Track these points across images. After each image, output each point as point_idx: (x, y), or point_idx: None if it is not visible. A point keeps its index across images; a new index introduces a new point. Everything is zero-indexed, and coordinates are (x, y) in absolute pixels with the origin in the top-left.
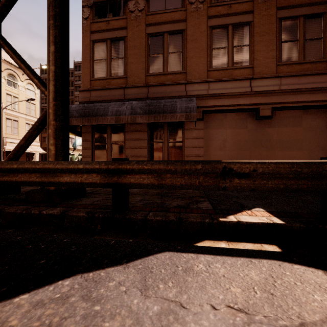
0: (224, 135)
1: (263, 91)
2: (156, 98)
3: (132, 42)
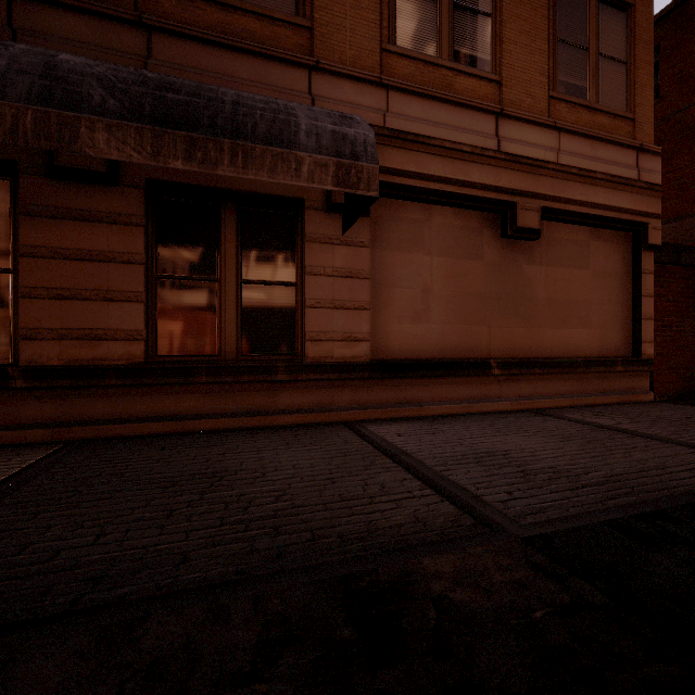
0: (426, 272)
1: (525, 159)
2: None
3: None
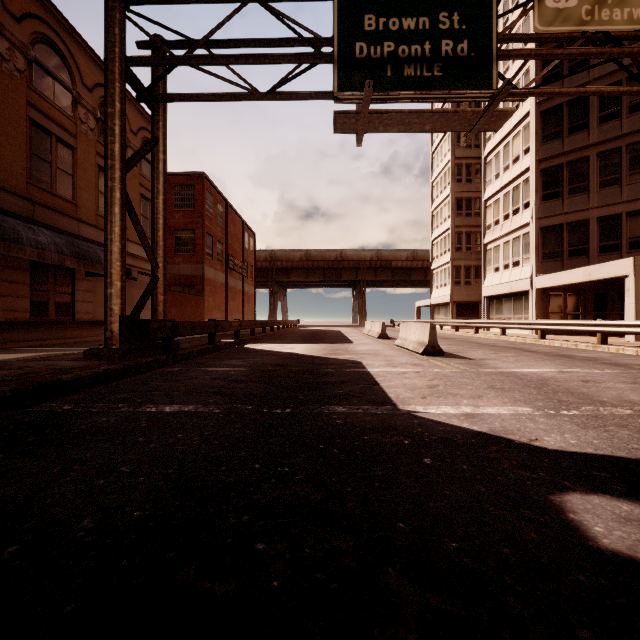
0: None
1: (134, 255)
2: (45, 225)
3: (5, 112)
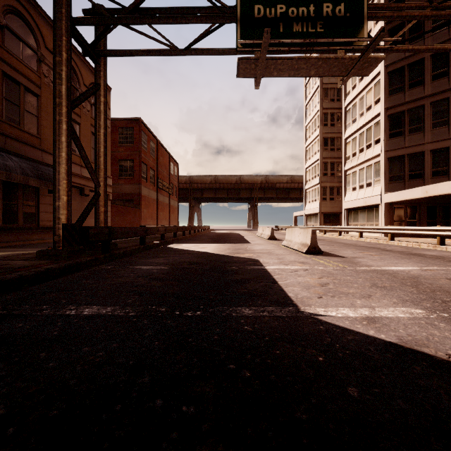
0: None
1: (87, 177)
2: (14, 153)
3: None
